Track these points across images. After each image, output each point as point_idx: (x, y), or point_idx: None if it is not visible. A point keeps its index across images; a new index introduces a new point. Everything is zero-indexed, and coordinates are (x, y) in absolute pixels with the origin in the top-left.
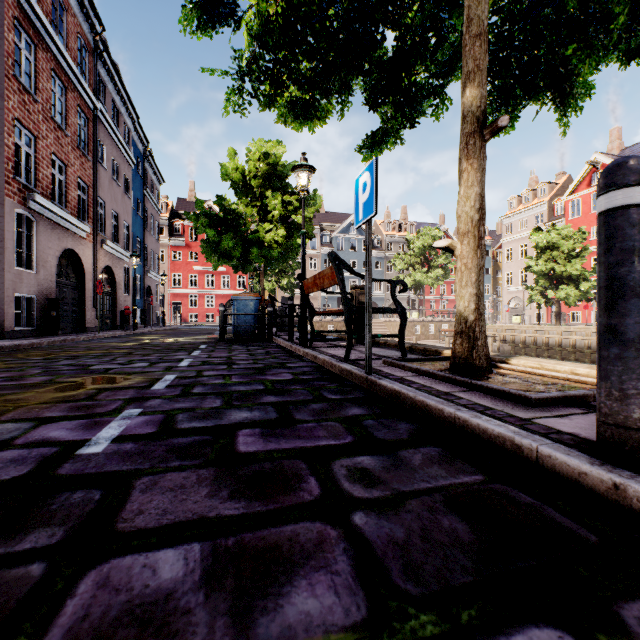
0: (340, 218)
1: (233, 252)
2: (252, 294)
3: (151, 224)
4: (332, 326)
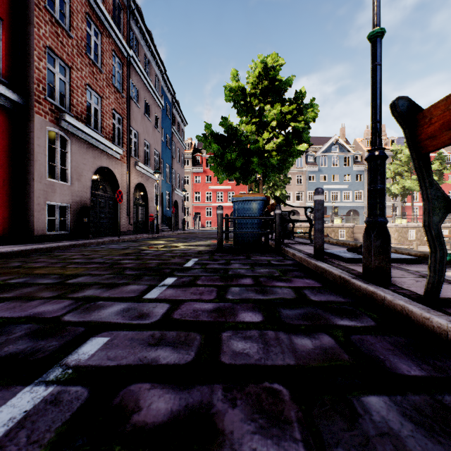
0: (322, 141)
1: (235, 163)
2: (255, 194)
3: (178, 155)
4: None
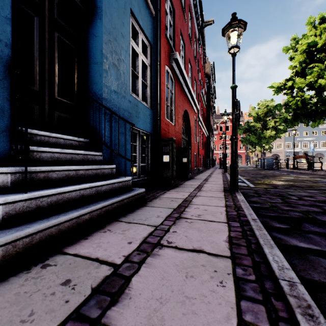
0: None
1: (254, 141)
2: (271, 157)
3: None
4: None
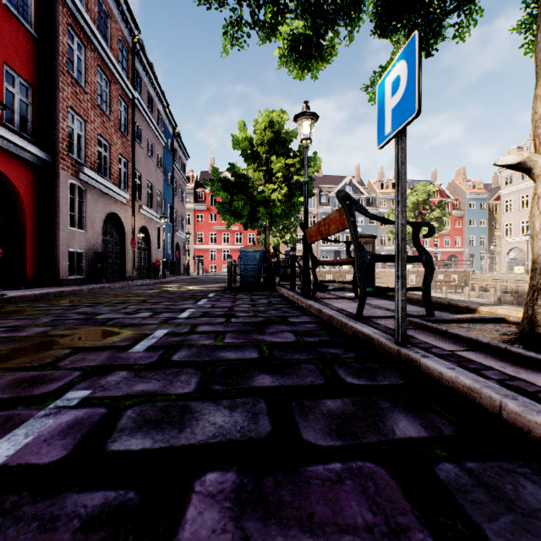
0: (336, 180)
1: (242, 211)
2: (257, 246)
3: (179, 192)
4: (330, 276)
